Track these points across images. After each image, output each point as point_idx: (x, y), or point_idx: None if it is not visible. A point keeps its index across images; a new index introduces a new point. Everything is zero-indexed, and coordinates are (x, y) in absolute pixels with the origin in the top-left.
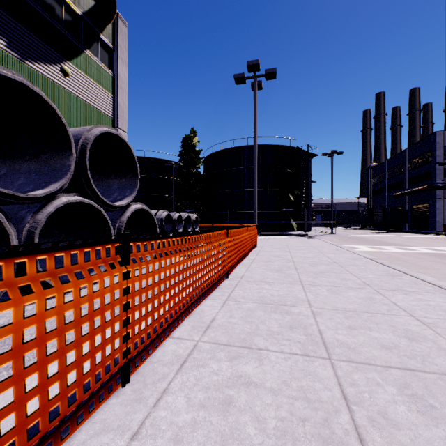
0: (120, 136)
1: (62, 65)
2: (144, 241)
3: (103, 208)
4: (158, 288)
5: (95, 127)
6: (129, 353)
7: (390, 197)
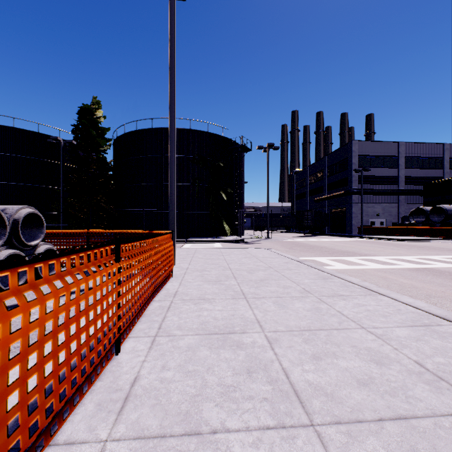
0: None
1: None
2: None
3: None
4: None
5: None
6: None
7: (312, 202)
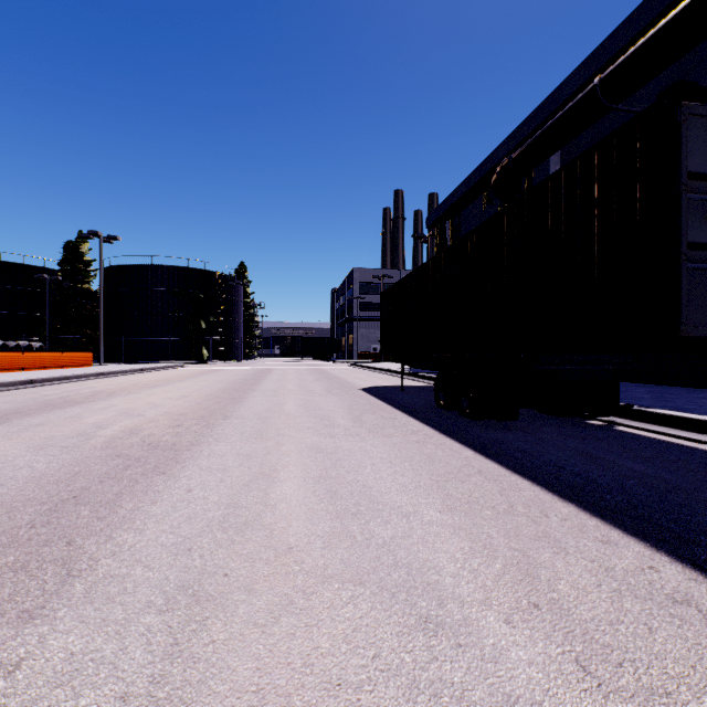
0: None
1: None
2: None
3: None
4: None
5: None
6: None
7: None
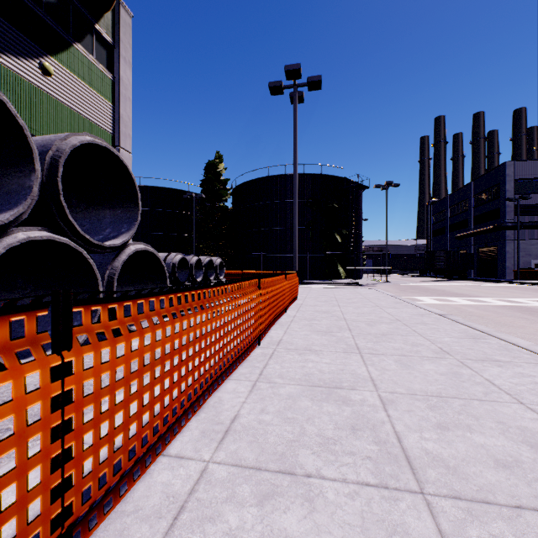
0: (112, 151)
1: (41, 61)
2: (109, 303)
3: (86, 249)
4: (138, 380)
5: (73, 135)
6: (68, 516)
7: (453, 239)
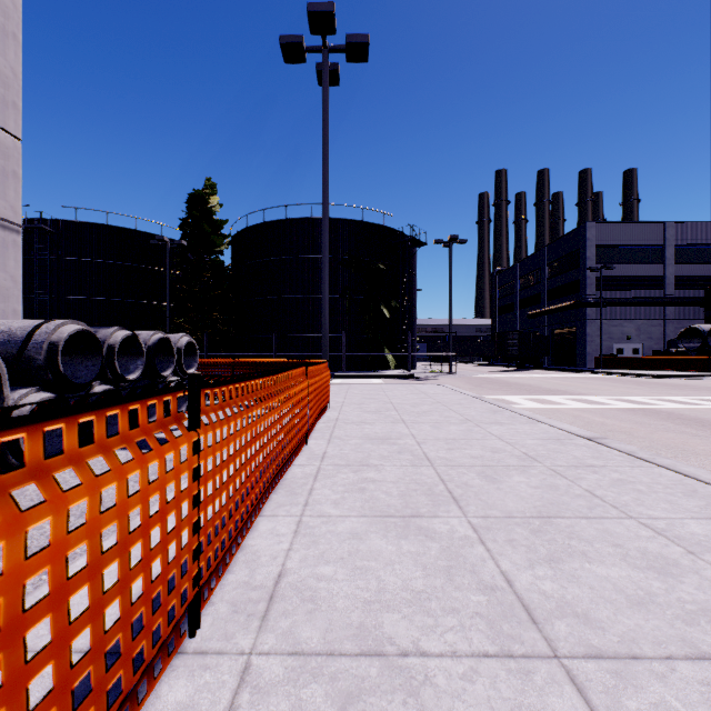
0: None
1: None
2: None
3: None
4: None
5: None
6: None
7: (523, 317)
